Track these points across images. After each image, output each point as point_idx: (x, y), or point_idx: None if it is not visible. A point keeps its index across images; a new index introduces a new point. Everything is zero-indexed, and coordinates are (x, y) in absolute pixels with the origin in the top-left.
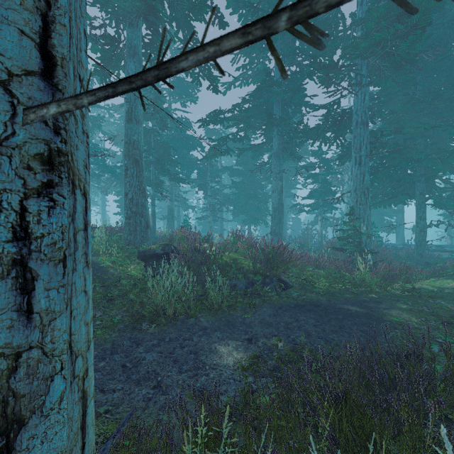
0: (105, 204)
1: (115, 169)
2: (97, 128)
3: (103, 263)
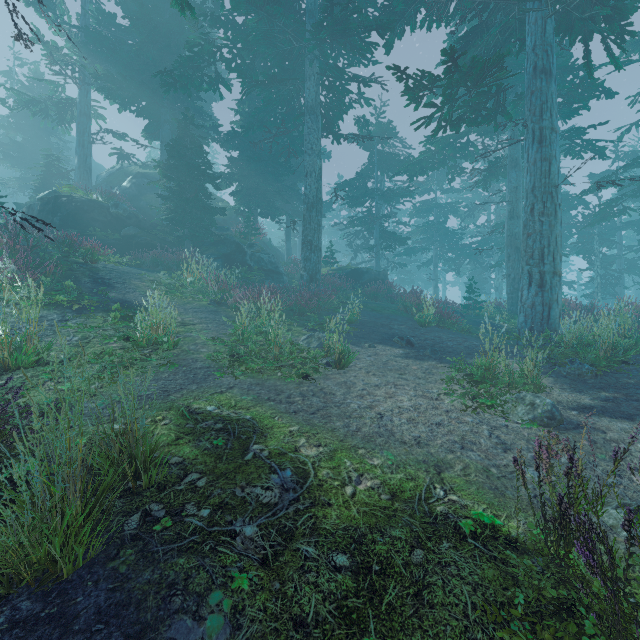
0: (445, 288)
1: (469, 250)
2: (453, 213)
3: (498, 323)
